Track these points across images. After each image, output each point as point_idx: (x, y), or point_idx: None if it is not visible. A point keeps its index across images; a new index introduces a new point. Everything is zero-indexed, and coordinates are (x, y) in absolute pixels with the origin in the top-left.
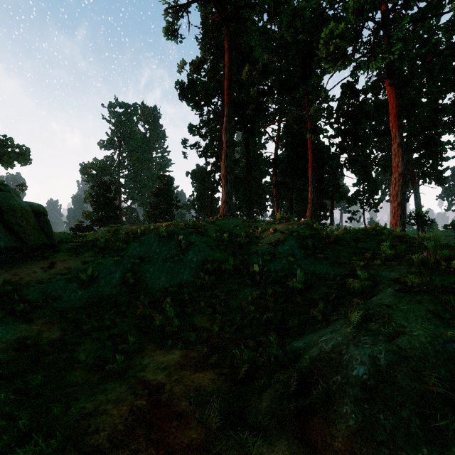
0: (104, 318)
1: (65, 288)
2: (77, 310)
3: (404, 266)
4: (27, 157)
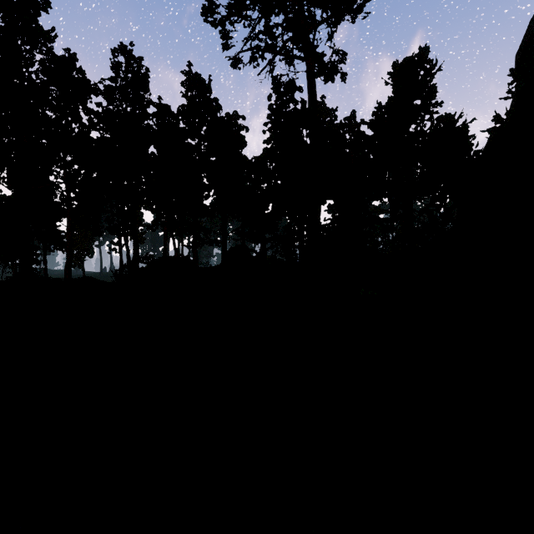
0: None
1: None
2: None
3: None
4: None
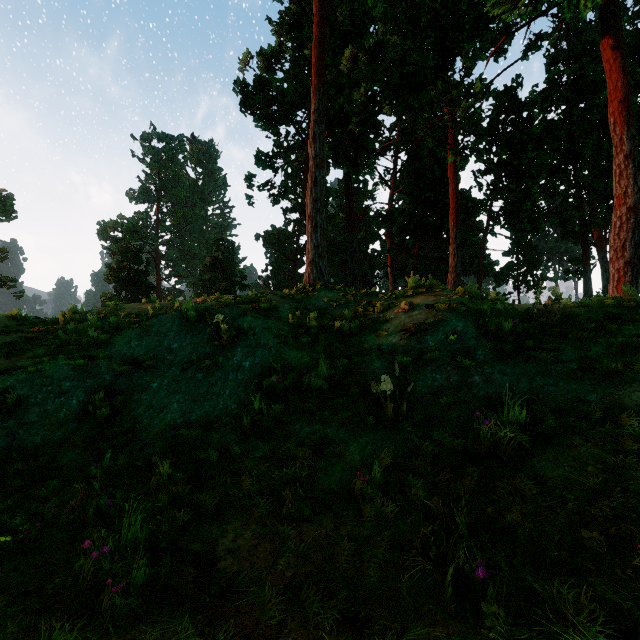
0: None
1: None
2: None
3: None
4: (9, 208)
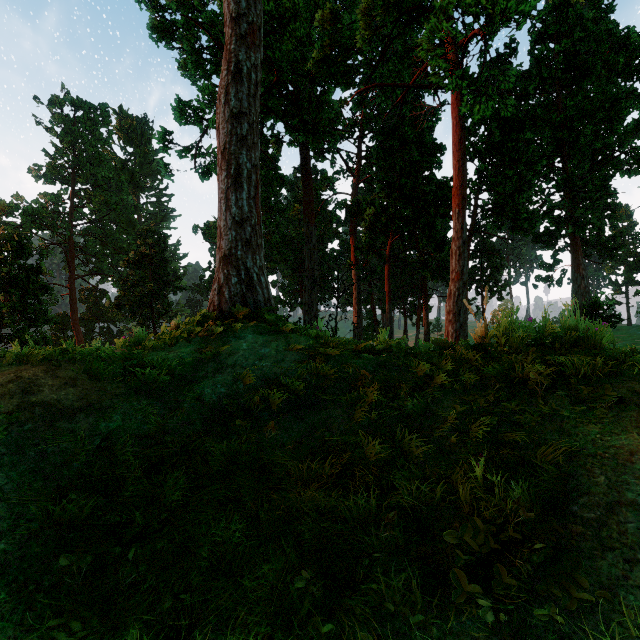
0: None
1: None
2: None
3: None
4: None
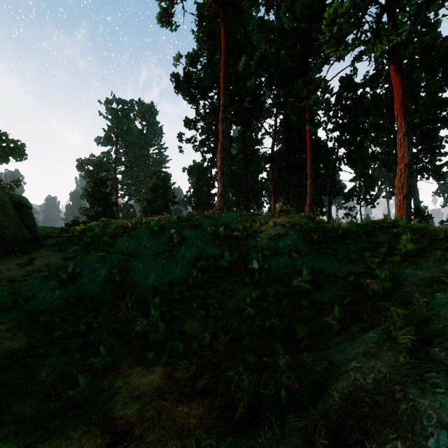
0: (81, 323)
1: (41, 288)
2: (52, 312)
3: (434, 262)
4: (22, 152)
